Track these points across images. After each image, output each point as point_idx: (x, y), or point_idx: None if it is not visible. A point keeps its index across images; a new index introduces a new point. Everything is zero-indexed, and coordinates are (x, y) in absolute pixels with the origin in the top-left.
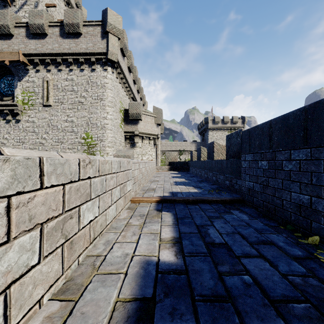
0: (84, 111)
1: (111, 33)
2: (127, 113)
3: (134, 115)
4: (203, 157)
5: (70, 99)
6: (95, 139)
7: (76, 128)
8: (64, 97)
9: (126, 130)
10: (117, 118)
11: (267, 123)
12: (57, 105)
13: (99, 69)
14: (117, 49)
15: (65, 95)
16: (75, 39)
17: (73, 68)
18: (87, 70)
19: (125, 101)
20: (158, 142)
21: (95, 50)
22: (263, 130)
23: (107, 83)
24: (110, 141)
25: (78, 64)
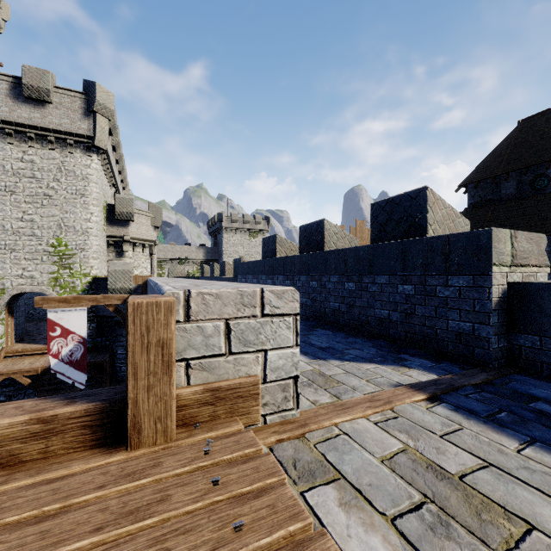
0: (53, 208)
1: (99, 113)
2: (111, 209)
3: (124, 215)
4: (217, 273)
5: (29, 189)
6: (72, 247)
7: (39, 230)
8: (16, 185)
9: (111, 233)
10: (102, 218)
11: (244, 263)
12: (4, 195)
13: (79, 154)
14: (107, 134)
15: (19, 182)
16: (39, 107)
17: (35, 145)
18: (59, 153)
19: (107, 192)
20: (155, 250)
21: (75, 130)
22: (244, 265)
23: (91, 175)
24: (95, 251)
25: (43, 141)
